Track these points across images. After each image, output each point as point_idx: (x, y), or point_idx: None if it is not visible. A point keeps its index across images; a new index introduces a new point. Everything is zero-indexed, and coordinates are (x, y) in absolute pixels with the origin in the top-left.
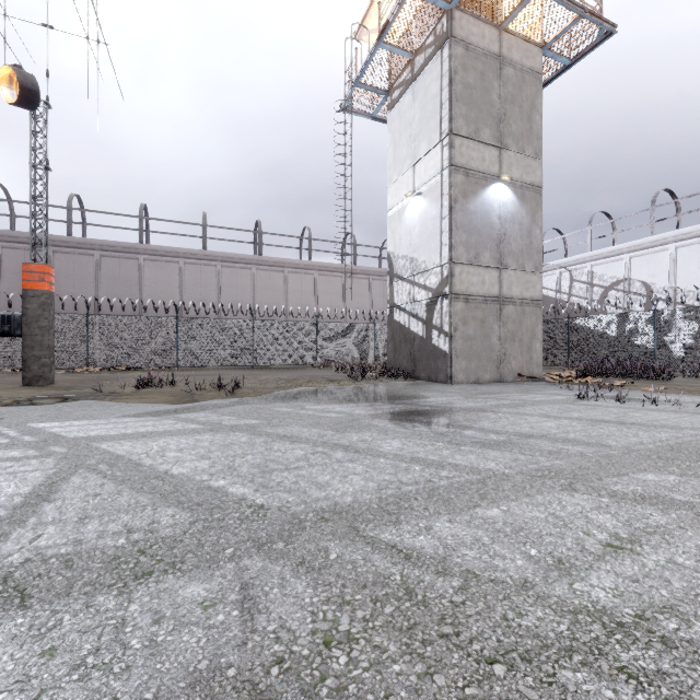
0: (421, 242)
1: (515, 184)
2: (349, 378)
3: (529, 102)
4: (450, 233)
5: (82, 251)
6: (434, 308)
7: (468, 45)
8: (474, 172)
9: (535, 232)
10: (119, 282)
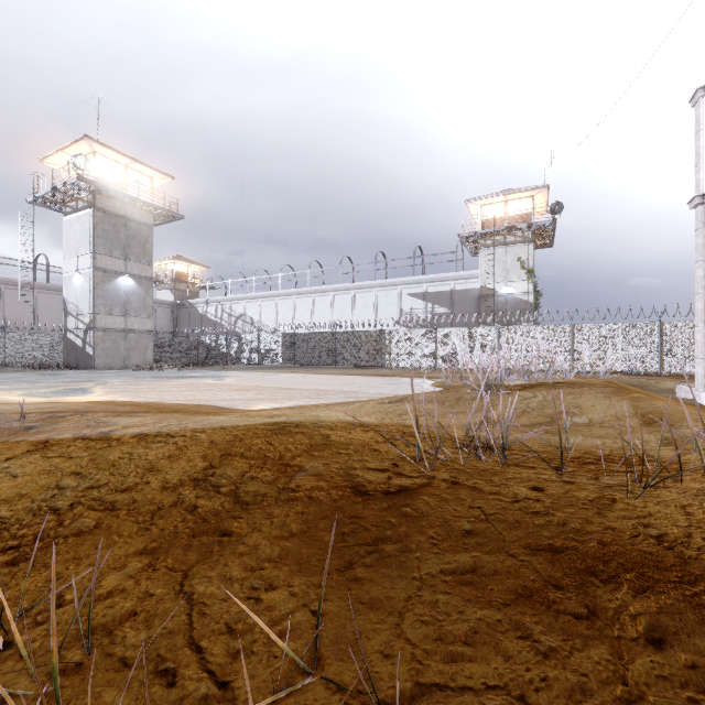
0: (81, 299)
1: (136, 277)
2: (31, 370)
3: (145, 238)
4: (94, 299)
5: None
6: (87, 334)
7: (106, 211)
8: (109, 271)
9: (148, 299)
10: None
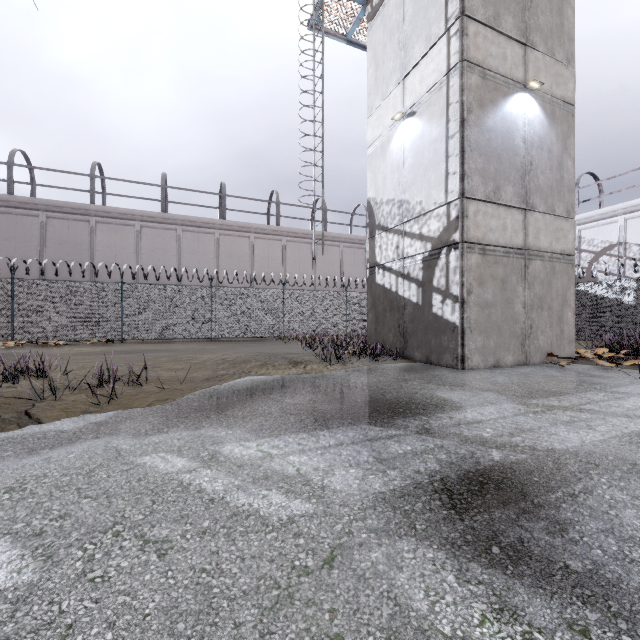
0: (415, 177)
1: (543, 97)
2: (319, 359)
3: None
4: (461, 156)
5: (25, 211)
6: (436, 264)
7: None
8: (492, 73)
9: (566, 164)
10: (68, 246)
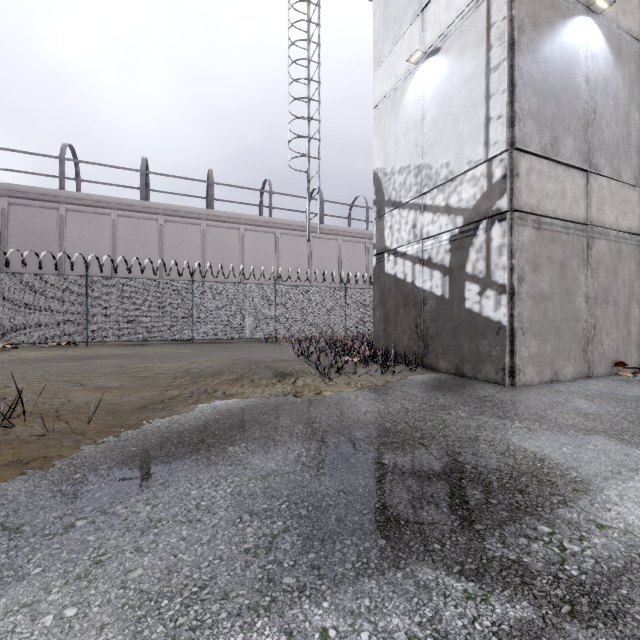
0: (439, 132)
1: (608, 25)
2: (314, 369)
3: None
4: (509, 92)
5: None
6: (470, 244)
7: None
8: None
9: (634, 117)
10: (33, 237)
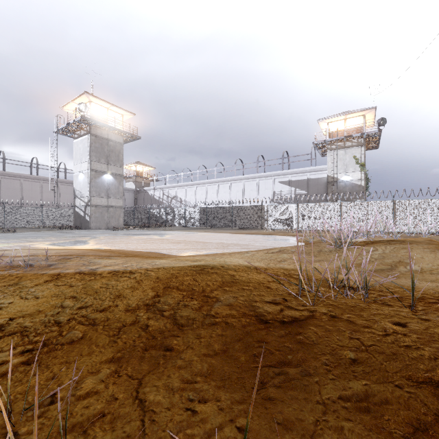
0: (83, 188)
1: (113, 174)
2: (56, 229)
3: (118, 151)
4: (90, 188)
5: None
6: (86, 208)
7: (96, 136)
8: (98, 171)
9: (120, 187)
10: None
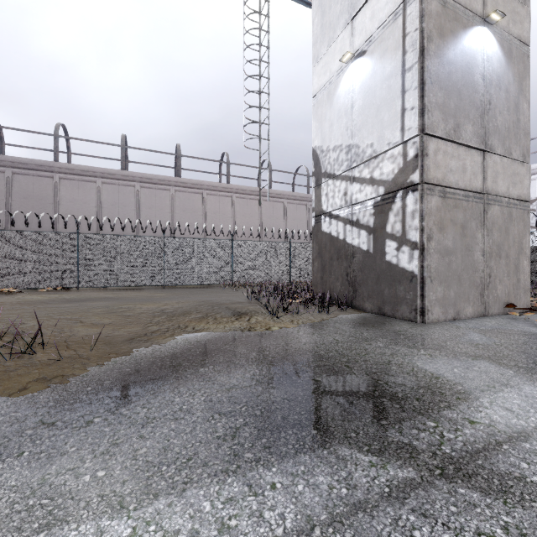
0: (365, 118)
1: (501, 33)
2: (265, 310)
3: None
4: (420, 89)
5: None
6: (389, 209)
7: None
8: (452, 1)
9: (522, 106)
10: (32, 200)
